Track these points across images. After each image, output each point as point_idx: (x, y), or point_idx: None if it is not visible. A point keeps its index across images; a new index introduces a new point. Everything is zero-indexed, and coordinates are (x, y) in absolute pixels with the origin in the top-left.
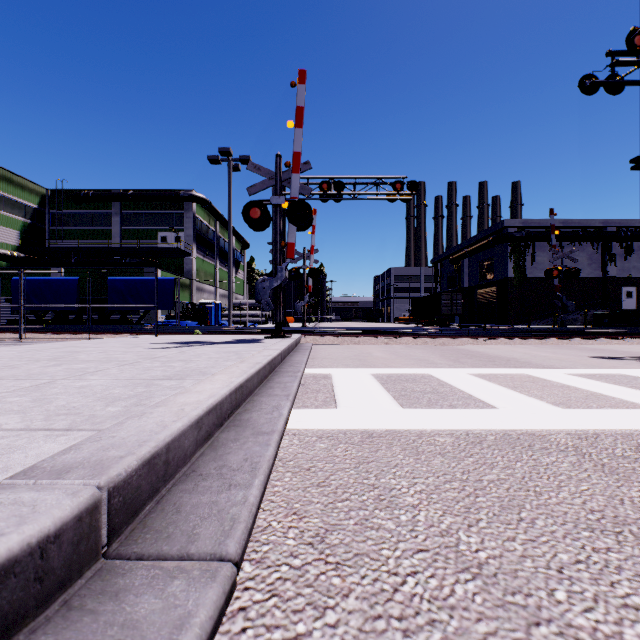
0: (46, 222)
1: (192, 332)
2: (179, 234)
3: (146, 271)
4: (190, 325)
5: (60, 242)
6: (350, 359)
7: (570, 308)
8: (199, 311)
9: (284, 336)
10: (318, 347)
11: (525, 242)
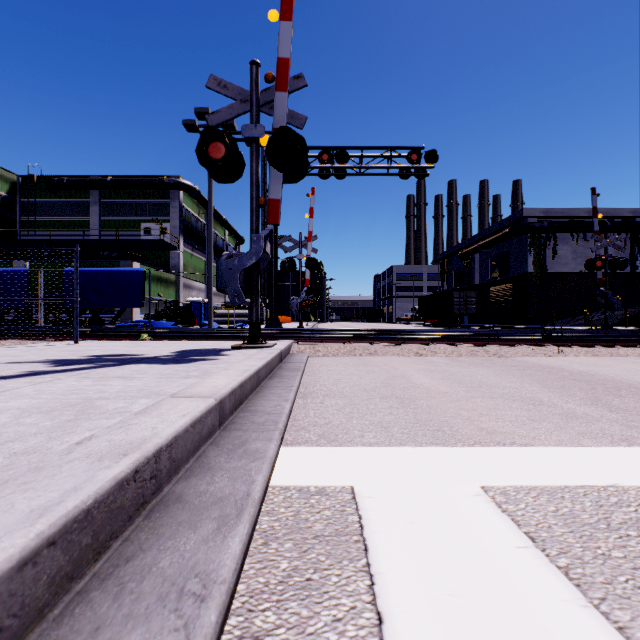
0: (17, 212)
1: (139, 337)
2: (164, 225)
3: (122, 264)
4: (165, 326)
5: (33, 234)
6: (380, 398)
7: (616, 306)
8: (186, 310)
9: (262, 345)
10: (316, 361)
11: (546, 233)
